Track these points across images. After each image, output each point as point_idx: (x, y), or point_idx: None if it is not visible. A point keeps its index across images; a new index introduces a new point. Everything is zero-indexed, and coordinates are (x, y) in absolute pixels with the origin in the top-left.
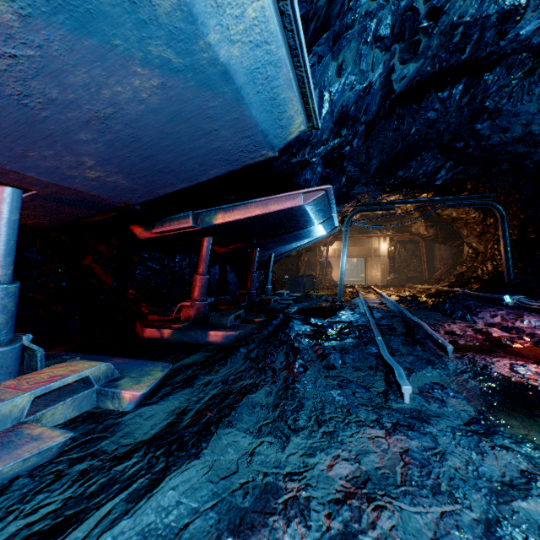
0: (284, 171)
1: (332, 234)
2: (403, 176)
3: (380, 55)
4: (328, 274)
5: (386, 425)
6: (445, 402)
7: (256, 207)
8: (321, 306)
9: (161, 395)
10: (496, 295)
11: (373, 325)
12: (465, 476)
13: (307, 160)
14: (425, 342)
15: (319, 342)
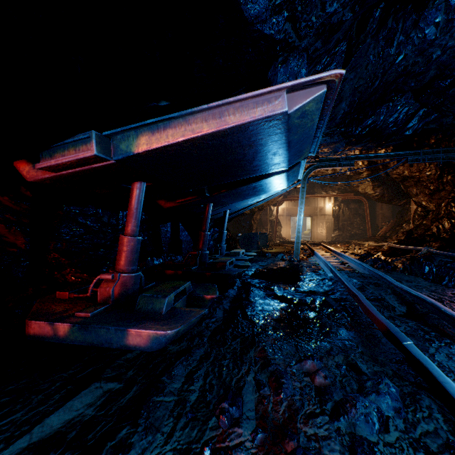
0: (257, 29)
1: (283, 193)
2: (372, 124)
3: None
4: (278, 231)
5: None
6: None
7: (202, 122)
8: (280, 267)
9: None
10: None
11: (368, 304)
12: None
13: (297, 24)
14: None
15: (301, 338)
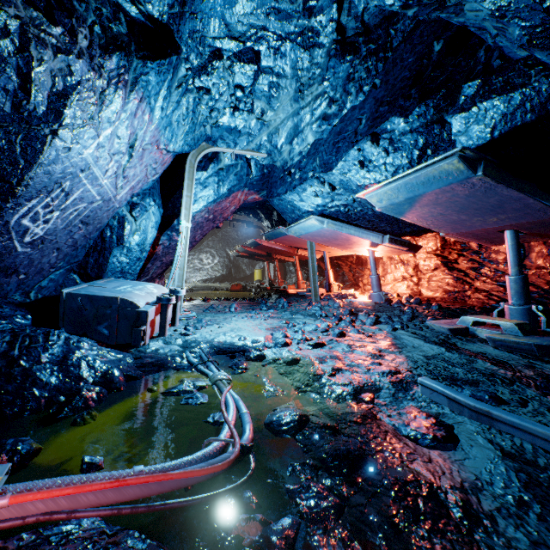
0: None
1: None
2: None
3: (468, 4)
4: None
5: (402, 371)
6: (406, 413)
7: None
8: None
9: (509, 351)
10: None
11: None
12: (354, 366)
13: None
14: None
15: None
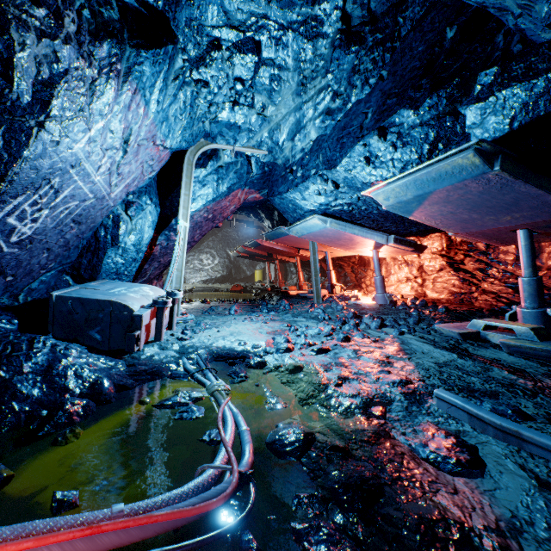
0: None
1: None
2: None
3: None
4: None
5: (414, 380)
6: (422, 430)
7: None
8: None
9: (525, 357)
10: None
11: None
12: (361, 375)
13: None
14: None
15: None
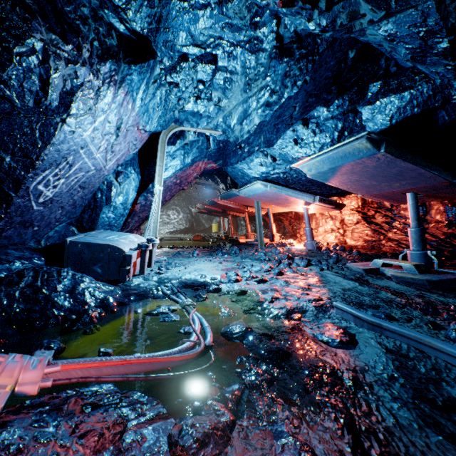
0: None
1: None
2: None
3: (368, 30)
4: None
5: (324, 299)
6: (323, 326)
7: None
8: None
9: (407, 285)
10: None
11: None
12: (288, 296)
13: None
14: None
15: None
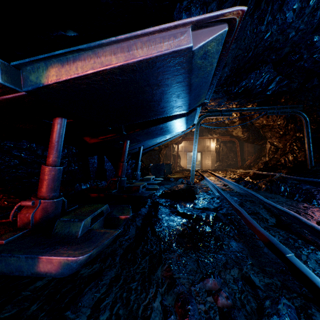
0: None
1: (182, 135)
2: (245, 86)
3: None
4: (178, 162)
5: None
6: None
7: (111, 55)
8: (180, 188)
9: None
10: (316, 179)
11: (249, 218)
12: None
13: None
14: (315, 241)
15: (201, 252)
